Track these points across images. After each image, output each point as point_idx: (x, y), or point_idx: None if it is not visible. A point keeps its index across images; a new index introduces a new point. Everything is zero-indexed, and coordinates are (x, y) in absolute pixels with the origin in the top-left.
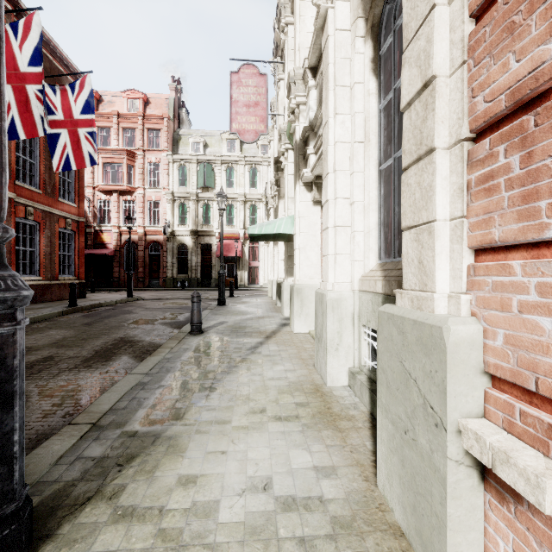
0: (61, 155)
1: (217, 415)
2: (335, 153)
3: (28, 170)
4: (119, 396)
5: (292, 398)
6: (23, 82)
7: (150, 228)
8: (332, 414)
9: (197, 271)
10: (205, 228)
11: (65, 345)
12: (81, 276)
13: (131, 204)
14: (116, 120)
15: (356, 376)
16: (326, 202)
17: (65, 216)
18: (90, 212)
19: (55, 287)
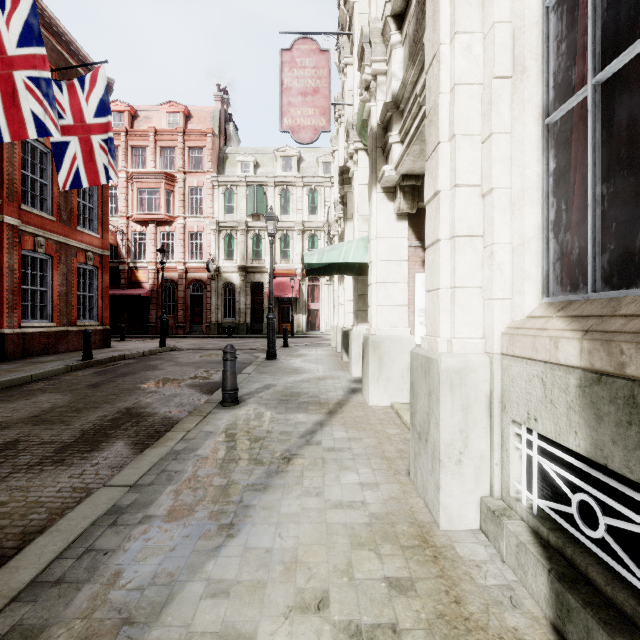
0: (70, 169)
1: (229, 613)
2: (454, 103)
3: (39, 192)
4: (63, 544)
5: (379, 564)
6: (12, 69)
7: (192, 264)
8: (469, 623)
9: (246, 314)
10: (256, 263)
11: (47, 420)
12: (105, 321)
13: (170, 236)
14: (152, 138)
15: (504, 523)
16: (434, 196)
17: (86, 248)
18: (124, 246)
19: (72, 335)
